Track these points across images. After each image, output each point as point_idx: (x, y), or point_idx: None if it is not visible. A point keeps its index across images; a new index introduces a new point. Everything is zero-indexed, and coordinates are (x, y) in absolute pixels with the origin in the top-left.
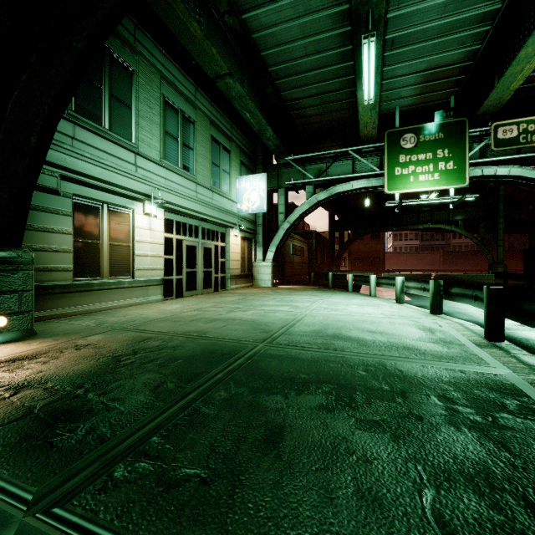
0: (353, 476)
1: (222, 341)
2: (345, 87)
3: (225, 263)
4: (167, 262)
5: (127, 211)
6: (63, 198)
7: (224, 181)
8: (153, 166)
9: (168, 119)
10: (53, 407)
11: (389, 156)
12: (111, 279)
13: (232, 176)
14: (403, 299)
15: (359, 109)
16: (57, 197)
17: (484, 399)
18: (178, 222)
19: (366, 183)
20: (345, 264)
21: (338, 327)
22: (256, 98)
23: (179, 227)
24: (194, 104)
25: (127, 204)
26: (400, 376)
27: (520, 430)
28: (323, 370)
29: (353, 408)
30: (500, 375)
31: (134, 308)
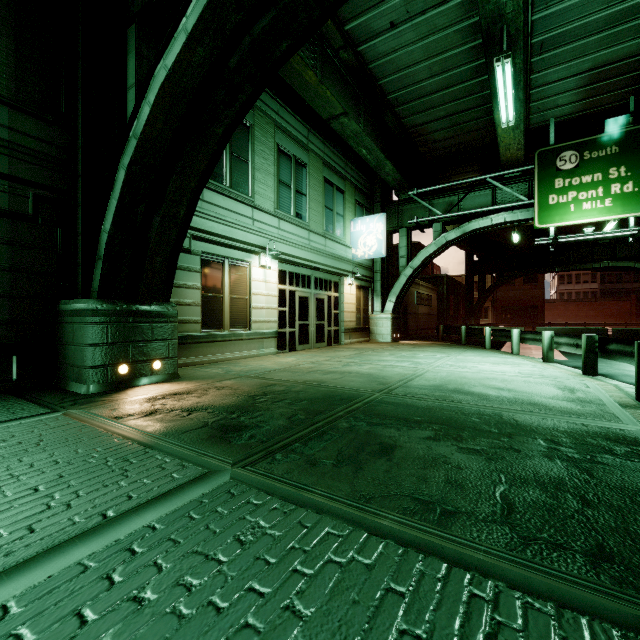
0: (445, 474)
1: (340, 389)
2: (481, 103)
3: (338, 315)
4: (280, 314)
5: (245, 265)
6: (193, 256)
7: (337, 225)
8: (268, 218)
9: (281, 168)
10: (220, 423)
11: (541, 182)
12: (231, 331)
13: (346, 219)
14: (552, 358)
15: (497, 130)
16: (189, 256)
17: (593, 445)
18: (291, 273)
19: (510, 216)
20: (488, 316)
21: (461, 383)
22: (373, 131)
23: (292, 278)
24: (306, 147)
25: (245, 257)
26: (514, 424)
27: (613, 466)
28: (436, 415)
29: (457, 441)
30: (627, 430)
31: (251, 359)
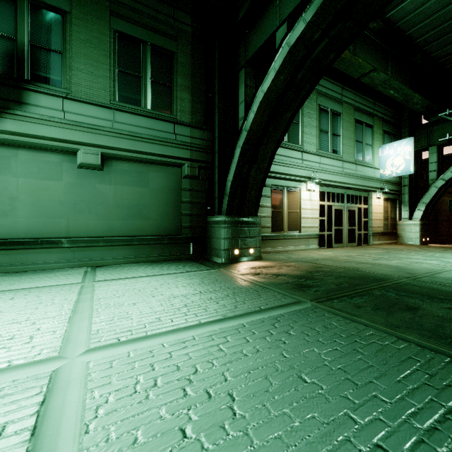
0: None
1: (372, 274)
2: None
3: (367, 222)
4: (321, 222)
5: (296, 190)
6: (267, 188)
7: (366, 153)
8: (312, 157)
9: (321, 121)
10: (296, 283)
11: None
12: (288, 233)
13: (375, 147)
14: None
15: None
16: (264, 188)
17: None
18: (328, 193)
19: None
20: None
21: None
22: (400, 73)
23: (329, 196)
24: (340, 101)
25: (297, 185)
26: None
27: None
28: None
29: None
30: None
31: (301, 251)
